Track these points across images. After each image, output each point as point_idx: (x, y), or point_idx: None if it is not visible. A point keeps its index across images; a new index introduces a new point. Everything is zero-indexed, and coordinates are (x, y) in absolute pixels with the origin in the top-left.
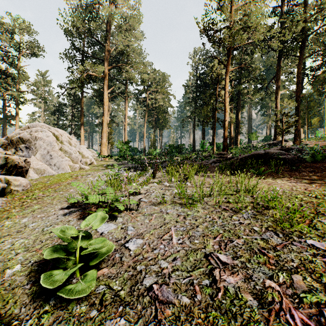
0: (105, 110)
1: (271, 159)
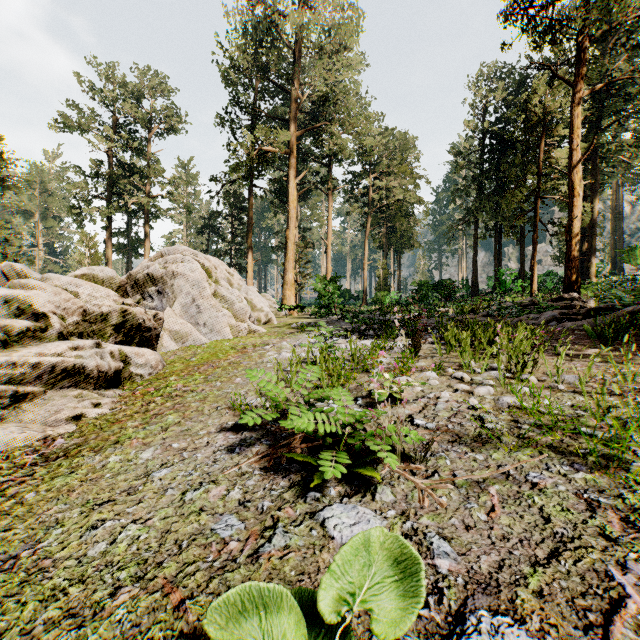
0: (292, 217)
1: None
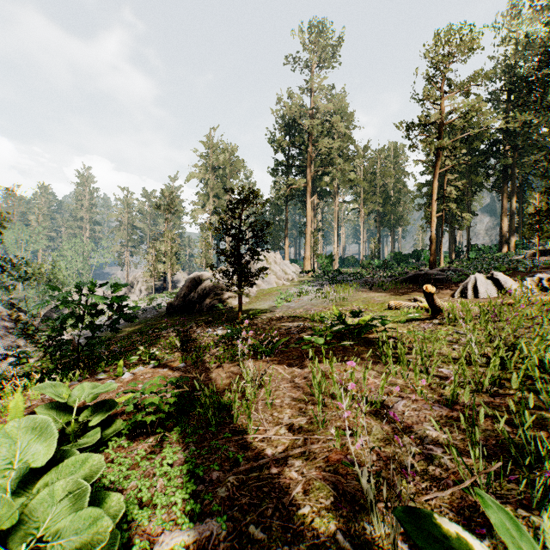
0: (308, 221)
1: (428, 279)
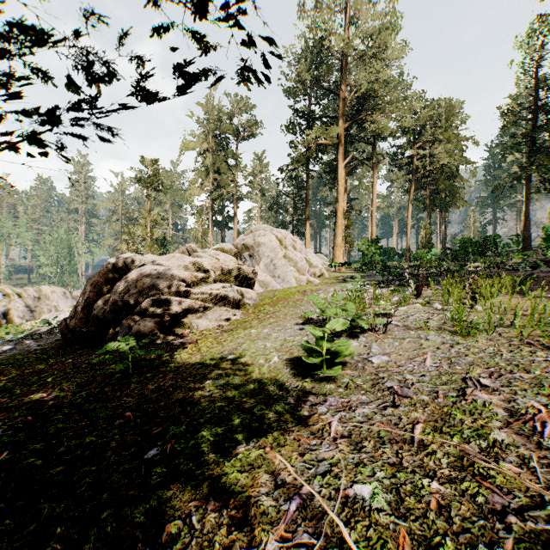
0: (340, 193)
1: None
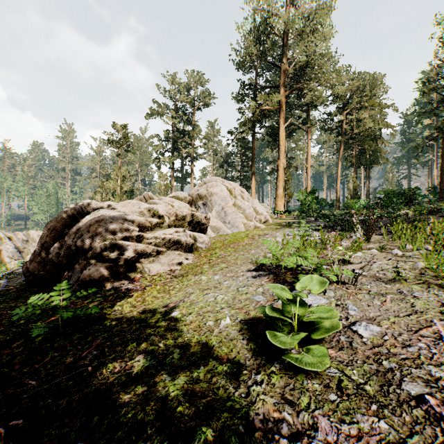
0: (281, 151)
1: None
